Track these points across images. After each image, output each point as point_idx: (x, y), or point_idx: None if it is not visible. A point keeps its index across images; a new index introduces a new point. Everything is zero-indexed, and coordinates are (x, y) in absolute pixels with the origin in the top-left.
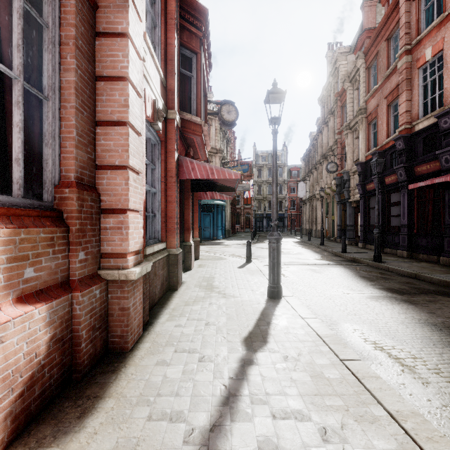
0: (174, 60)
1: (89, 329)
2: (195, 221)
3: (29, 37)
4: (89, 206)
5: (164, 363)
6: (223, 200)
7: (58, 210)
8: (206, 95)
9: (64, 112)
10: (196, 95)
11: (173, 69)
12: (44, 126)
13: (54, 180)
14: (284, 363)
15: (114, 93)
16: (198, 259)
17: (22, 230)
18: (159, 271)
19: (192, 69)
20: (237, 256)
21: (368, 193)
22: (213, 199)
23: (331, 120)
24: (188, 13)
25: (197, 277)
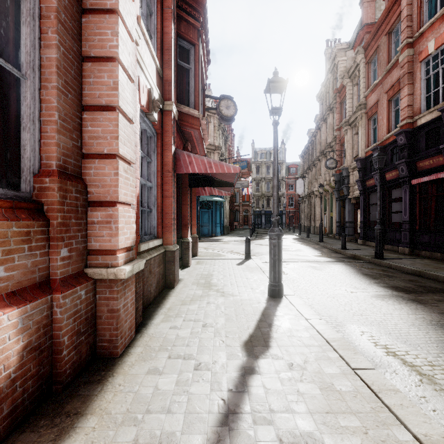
0: (170, 50)
1: (72, 334)
2: (194, 217)
3: (4, 8)
4: (74, 198)
5: (156, 372)
6: (222, 197)
7: (38, 202)
8: (204, 89)
9: (44, 92)
10: (194, 88)
11: (169, 59)
12: (22, 107)
13: (33, 168)
14: (289, 372)
15: (103, 74)
16: (196, 256)
17: None
18: (154, 268)
19: (190, 61)
20: (235, 253)
21: (367, 189)
22: (211, 196)
23: (330, 117)
24: (185, 3)
25: (195, 274)
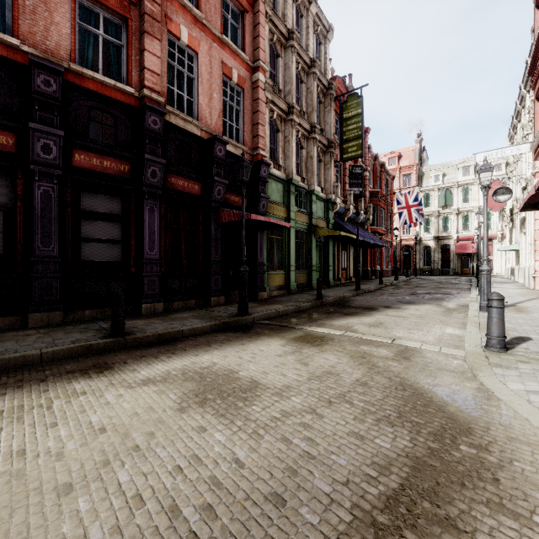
0: None
1: None
2: None
3: None
4: None
5: None
6: None
7: None
8: None
9: None
10: None
11: None
12: None
13: None
14: None
15: None
16: None
17: None
18: None
19: None
20: None
21: None
22: None
23: None
24: None
25: None
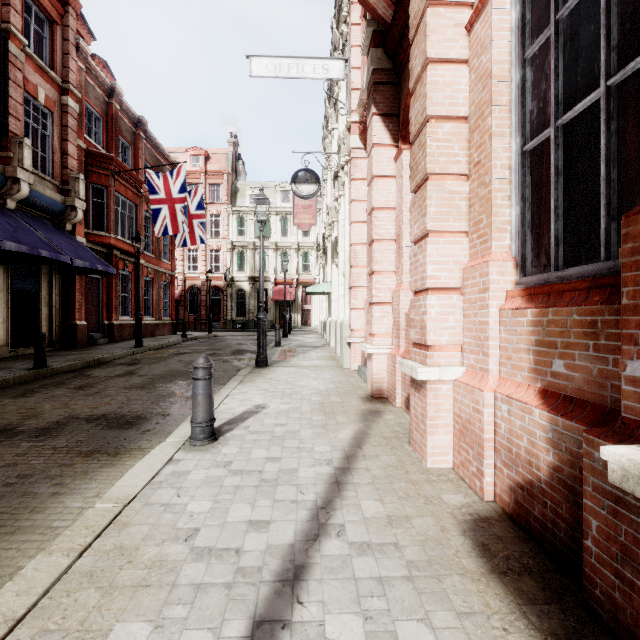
0: None
1: (611, 537)
2: None
3: None
4: None
5: None
6: None
7: None
8: None
9: None
10: None
11: None
12: None
13: None
14: None
15: None
16: None
17: (550, 311)
18: None
19: None
20: None
21: None
22: None
23: None
24: None
25: None
